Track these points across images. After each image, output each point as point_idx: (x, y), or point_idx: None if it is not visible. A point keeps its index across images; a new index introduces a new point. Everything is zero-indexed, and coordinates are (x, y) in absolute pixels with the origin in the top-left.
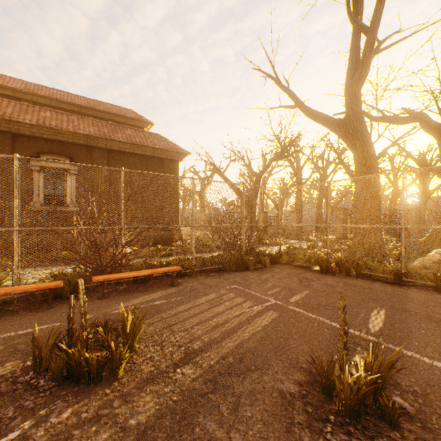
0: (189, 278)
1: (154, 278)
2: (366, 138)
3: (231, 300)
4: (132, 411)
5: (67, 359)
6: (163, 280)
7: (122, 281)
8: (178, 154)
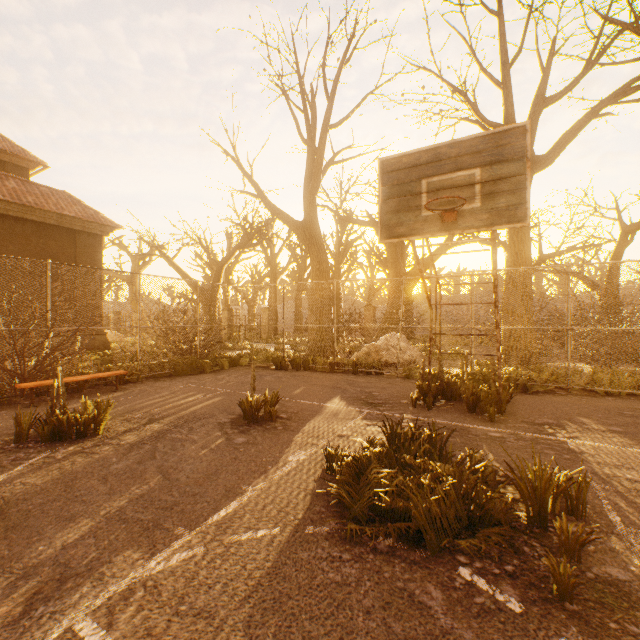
0: (135, 384)
1: (87, 387)
2: (320, 244)
3: (186, 393)
4: (121, 440)
5: (57, 423)
6: (102, 388)
7: (49, 391)
8: (103, 227)
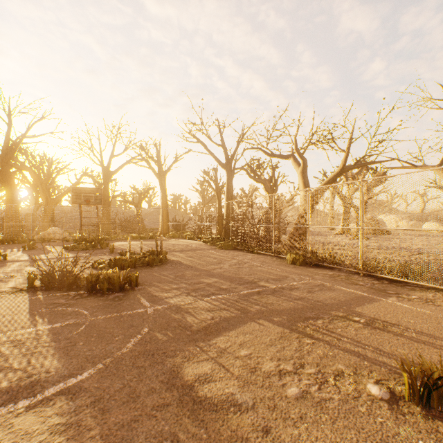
0: None
1: None
2: (13, 185)
3: None
4: None
5: None
6: None
7: None
8: None
